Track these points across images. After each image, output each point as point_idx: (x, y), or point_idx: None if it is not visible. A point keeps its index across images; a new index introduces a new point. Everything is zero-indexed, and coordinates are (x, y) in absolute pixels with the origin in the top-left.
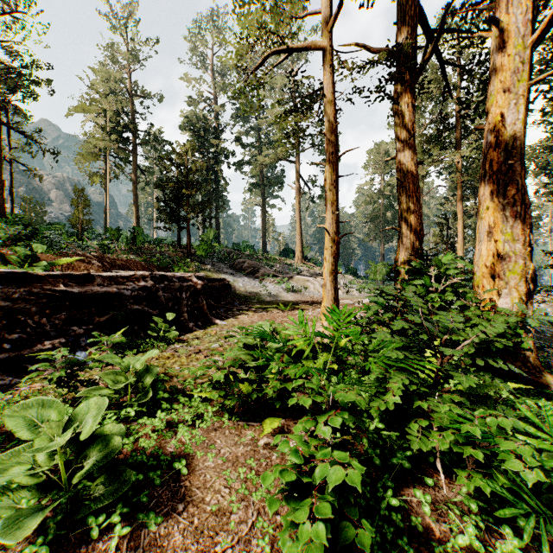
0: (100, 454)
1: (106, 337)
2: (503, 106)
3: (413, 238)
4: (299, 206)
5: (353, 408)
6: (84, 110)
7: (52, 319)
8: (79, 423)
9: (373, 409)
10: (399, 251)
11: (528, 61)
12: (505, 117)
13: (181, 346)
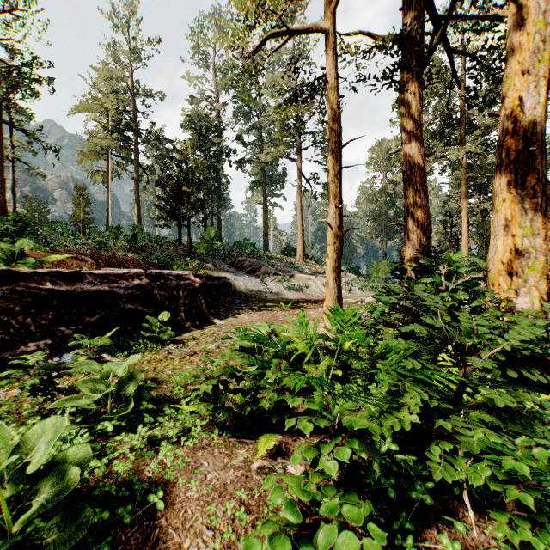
0: (53, 489)
1: (89, 340)
2: (521, 89)
3: (420, 234)
4: (300, 204)
5: (364, 431)
6: (86, 109)
7: (38, 319)
8: (31, 450)
9: (385, 427)
10: (405, 248)
11: (549, 40)
12: (523, 102)
13: (176, 347)
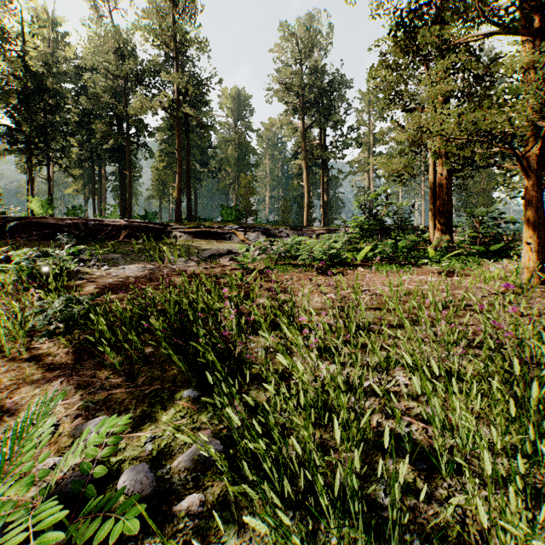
0: None
1: None
2: None
3: None
4: None
5: None
6: None
7: None
8: None
9: None
10: None
11: None
12: None
13: None
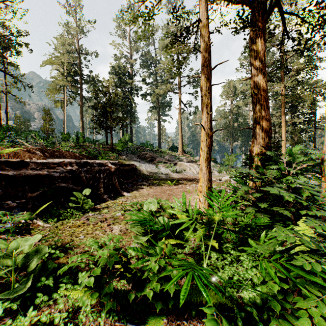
0: None
1: (11, 216)
2: None
3: (264, 135)
4: (180, 119)
5: None
6: (51, 63)
7: None
8: None
9: None
10: (253, 145)
11: None
12: None
13: (93, 214)
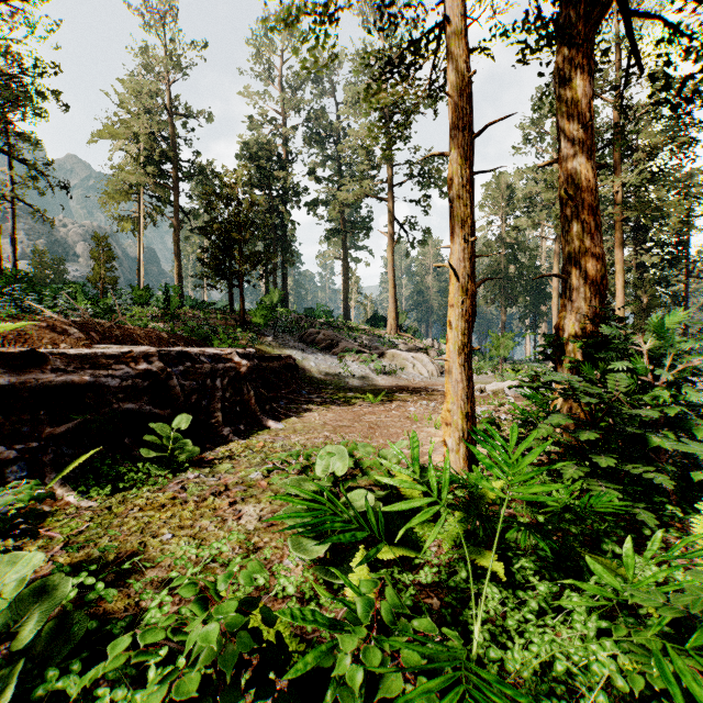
0: None
1: None
2: None
3: (590, 291)
4: (392, 258)
5: None
6: (111, 135)
7: None
8: None
9: None
10: (564, 313)
11: None
12: None
13: (198, 475)
